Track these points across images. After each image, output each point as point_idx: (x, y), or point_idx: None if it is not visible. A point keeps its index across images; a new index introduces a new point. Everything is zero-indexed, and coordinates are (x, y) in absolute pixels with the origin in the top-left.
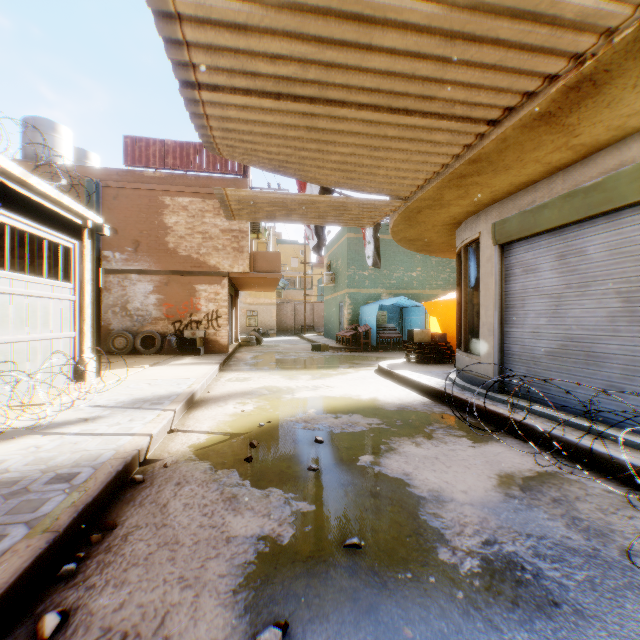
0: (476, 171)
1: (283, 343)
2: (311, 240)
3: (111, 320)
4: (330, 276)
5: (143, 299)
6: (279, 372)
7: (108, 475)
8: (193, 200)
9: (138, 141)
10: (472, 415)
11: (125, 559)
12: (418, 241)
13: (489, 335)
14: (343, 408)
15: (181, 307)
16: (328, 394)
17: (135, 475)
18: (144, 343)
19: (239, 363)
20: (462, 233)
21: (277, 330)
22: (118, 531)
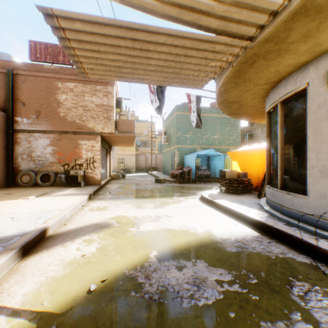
0: None
1: (138, 177)
2: (154, 103)
3: (20, 163)
4: (166, 138)
5: (43, 149)
6: (131, 200)
7: None
8: (77, 85)
9: (39, 44)
10: (318, 260)
11: None
12: (234, 104)
13: (321, 177)
14: (184, 248)
15: (69, 155)
16: (168, 226)
17: None
18: (43, 179)
19: (106, 192)
20: (280, 90)
21: (136, 169)
22: None
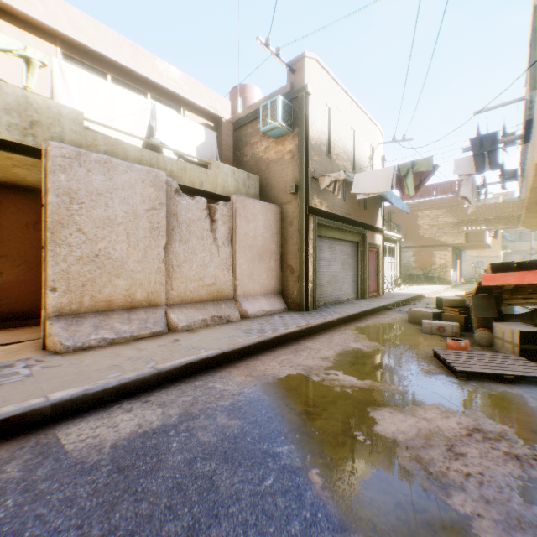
0: (530, 222)
1: None
2: (489, 233)
3: None
4: None
5: (408, 259)
6: None
7: (419, 294)
8: (431, 211)
9: None
10: None
11: (425, 300)
12: None
13: None
14: None
15: (425, 262)
16: None
17: (423, 296)
18: (408, 278)
19: (456, 289)
20: None
21: None
22: (423, 299)
